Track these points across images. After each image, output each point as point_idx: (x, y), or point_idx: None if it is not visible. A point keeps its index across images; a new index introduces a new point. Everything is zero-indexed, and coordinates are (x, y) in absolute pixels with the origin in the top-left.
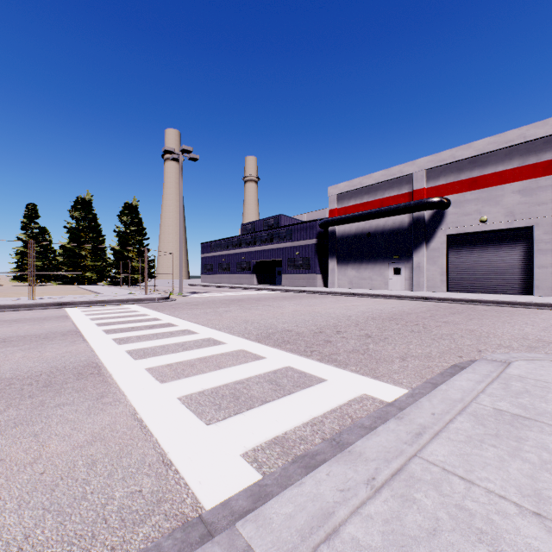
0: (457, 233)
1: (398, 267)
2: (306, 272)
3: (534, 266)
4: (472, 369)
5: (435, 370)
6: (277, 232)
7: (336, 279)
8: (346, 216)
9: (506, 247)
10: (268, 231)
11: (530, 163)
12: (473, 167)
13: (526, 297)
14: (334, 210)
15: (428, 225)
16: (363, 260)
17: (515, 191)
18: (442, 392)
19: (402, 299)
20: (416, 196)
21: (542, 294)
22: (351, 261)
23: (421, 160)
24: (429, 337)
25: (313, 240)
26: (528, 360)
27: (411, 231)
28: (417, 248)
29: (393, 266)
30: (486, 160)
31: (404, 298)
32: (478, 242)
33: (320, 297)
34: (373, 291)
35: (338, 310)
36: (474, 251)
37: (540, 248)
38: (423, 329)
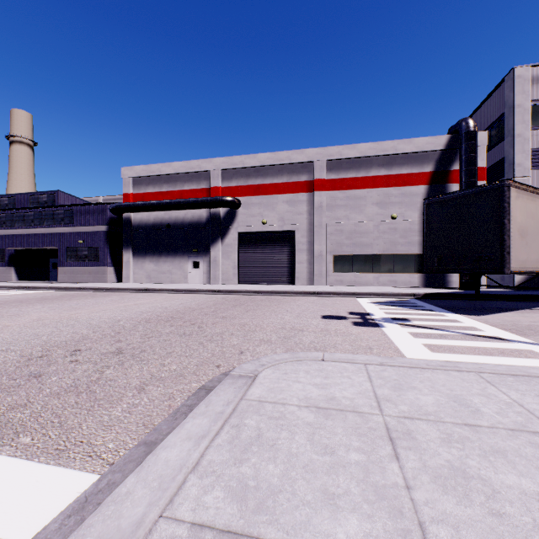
0: (246, 231)
1: (198, 261)
2: (94, 265)
3: (296, 262)
4: (206, 405)
5: (175, 402)
6: (50, 212)
7: (132, 273)
8: (143, 202)
9: (279, 246)
10: (36, 210)
11: (293, 181)
12: (257, 176)
13: (291, 287)
14: (129, 195)
15: (223, 222)
16: (163, 253)
17: (285, 201)
18: (110, 512)
19: (196, 293)
20: (213, 193)
21: (301, 283)
22: (149, 253)
23: (217, 160)
24: (197, 341)
25: (103, 226)
26: (275, 365)
27: (209, 226)
28: (214, 243)
29: (193, 260)
30: (266, 172)
31: (198, 292)
32: (261, 241)
33: (101, 296)
34: (170, 285)
35: (110, 312)
36: (258, 248)
37: (299, 248)
38: (198, 329)
